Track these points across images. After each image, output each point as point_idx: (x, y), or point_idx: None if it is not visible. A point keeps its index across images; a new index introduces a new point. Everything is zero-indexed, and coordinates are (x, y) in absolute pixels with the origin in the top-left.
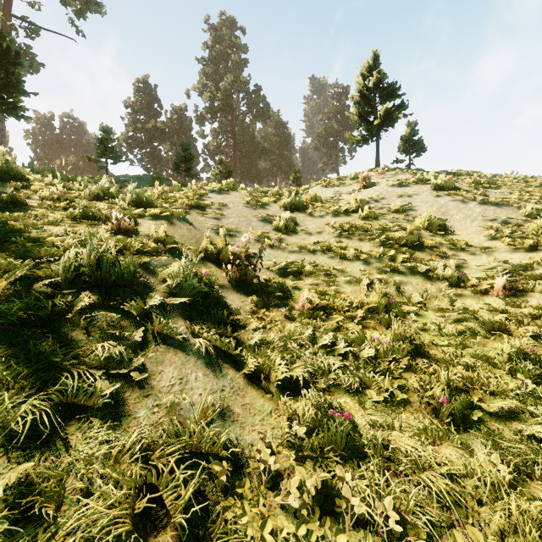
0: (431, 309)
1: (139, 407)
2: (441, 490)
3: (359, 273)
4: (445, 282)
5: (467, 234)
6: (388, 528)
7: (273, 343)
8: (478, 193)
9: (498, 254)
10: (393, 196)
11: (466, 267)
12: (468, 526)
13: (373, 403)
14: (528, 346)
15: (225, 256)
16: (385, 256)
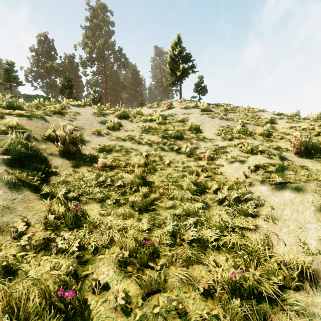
0: (173, 167)
1: None
2: (114, 236)
3: (144, 151)
4: (186, 155)
5: (208, 133)
6: (72, 250)
7: (71, 182)
8: (222, 114)
9: (216, 142)
10: (181, 113)
11: (199, 148)
12: (114, 246)
13: (108, 205)
14: (205, 181)
15: (61, 138)
16: (161, 142)
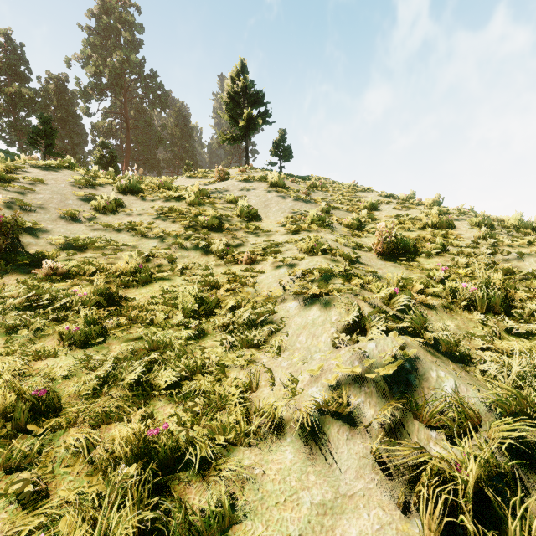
0: (187, 275)
1: None
2: None
3: (148, 249)
4: (217, 255)
5: (270, 222)
6: None
7: None
8: (303, 193)
9: (274, 236)
10: (236, 189)
11: (244, 245)
12: None
13: (22, 339)
14: (225, 296)
15: None
16: (180, 234)
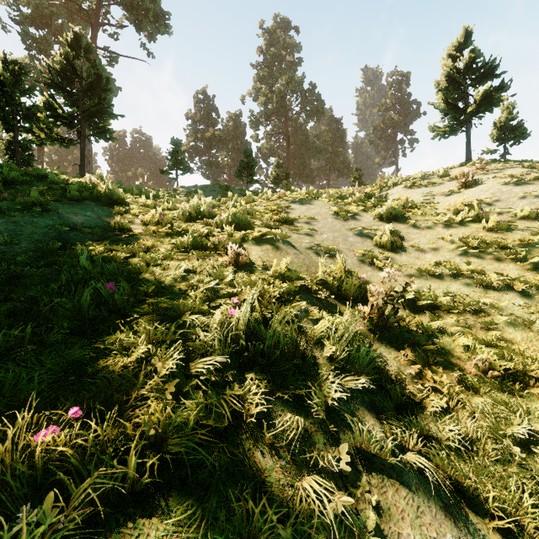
0: None
1: None
2: None
3: (521, 311)
4: None
5: None
6: None
7: (476, 439)
8: None
9: None
10: (512, 197)
11: None
12: None
13: None
14: None
15: (349, 290)
16: None
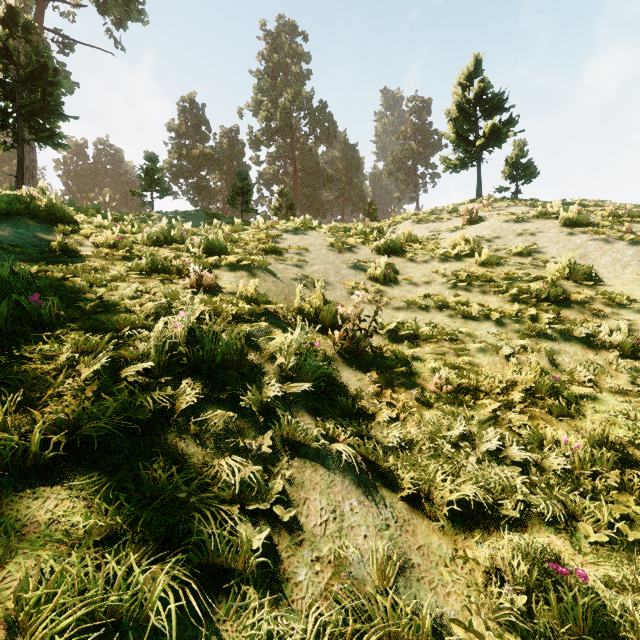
0: (605, 390)
1: (295, 564)
2: None
3: (493, 338)
4: (614, 351)
5: (621, 284)
6: None
7: (417, 442)
8: (623, 229)
9: None
10: (510, 234)
11: (635, 330)
12: None
13: (589, 543)
14: None
15: (326, 317)
16: (524, 315)
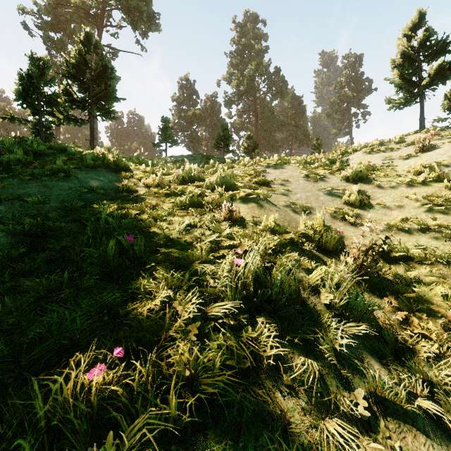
0: None
1: None
2: None
3: None
4: None
5: None
6: None
7: None
8: None
9: None
10: None
11: None
12: None
13: None
14: None
15: (329, 242)
16: None
